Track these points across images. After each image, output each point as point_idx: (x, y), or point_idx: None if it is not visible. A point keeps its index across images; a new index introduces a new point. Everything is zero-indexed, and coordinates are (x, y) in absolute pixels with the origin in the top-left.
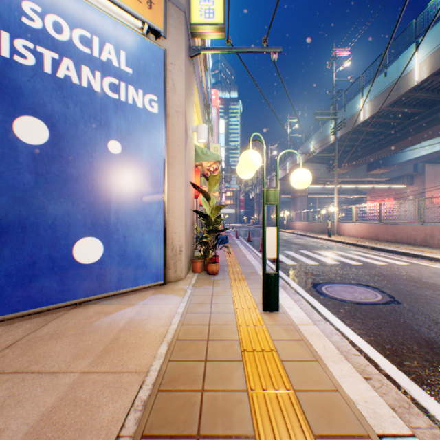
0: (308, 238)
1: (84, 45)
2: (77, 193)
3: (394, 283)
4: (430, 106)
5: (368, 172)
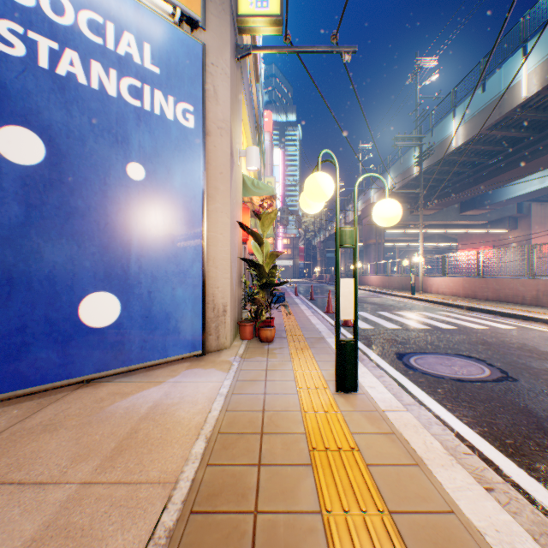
0: (386, 296)
1: (94, 32)
2: (84, 232)
3: (503, 353)
4: (541, 129)
5: (461, 213)
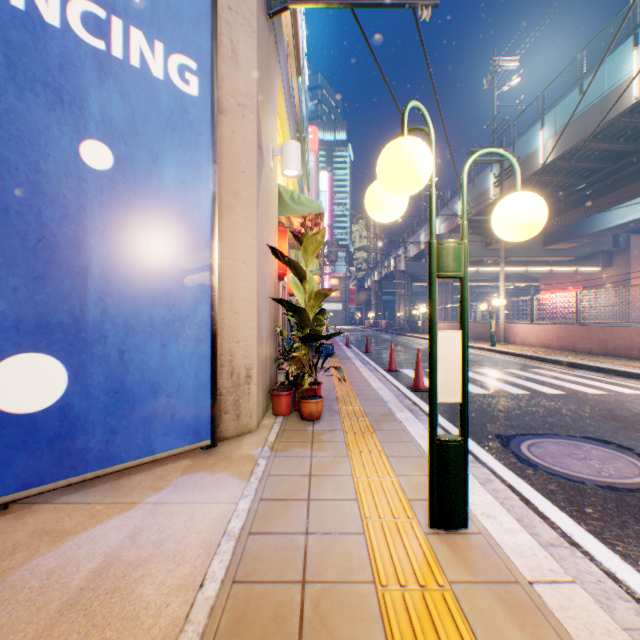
0: None
1: None
2: None
3: None
4: None
5: (545, 247)
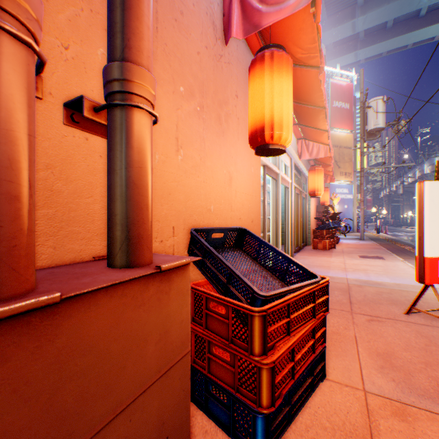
0: None
1: (341, 191)
2: (340, 215)
3: None
4: None
5: None
